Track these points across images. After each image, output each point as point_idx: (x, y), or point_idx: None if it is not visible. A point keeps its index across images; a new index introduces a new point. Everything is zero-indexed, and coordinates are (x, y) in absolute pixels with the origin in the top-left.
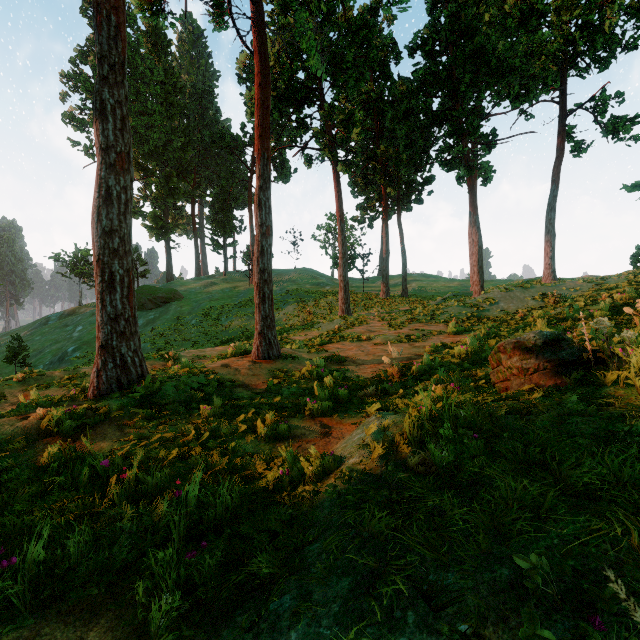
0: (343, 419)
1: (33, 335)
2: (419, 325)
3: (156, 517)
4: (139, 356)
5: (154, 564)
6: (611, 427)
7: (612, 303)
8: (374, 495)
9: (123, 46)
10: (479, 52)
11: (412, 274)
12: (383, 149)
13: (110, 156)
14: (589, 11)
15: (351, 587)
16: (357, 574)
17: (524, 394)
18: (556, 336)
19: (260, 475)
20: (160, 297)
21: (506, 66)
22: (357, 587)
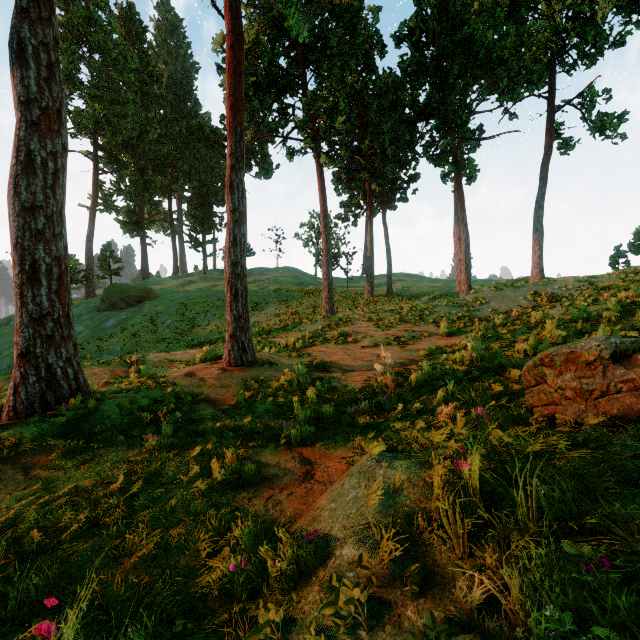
0: (329, 449)
1: None
2: (408, 326)
3: None
4: (74, 366)
5: None
6: None
7: (618, 302)
8: None
9: None
10: (468, 41)
11: (396, 274)
12: (368, 144)
13: (32, 112)
14: (581, 1)
15: None
16: None
17: (605, 435)
18: (630, 345)
19: (206, 557)
20: (133, 296)
21: (495, 58)
22: None
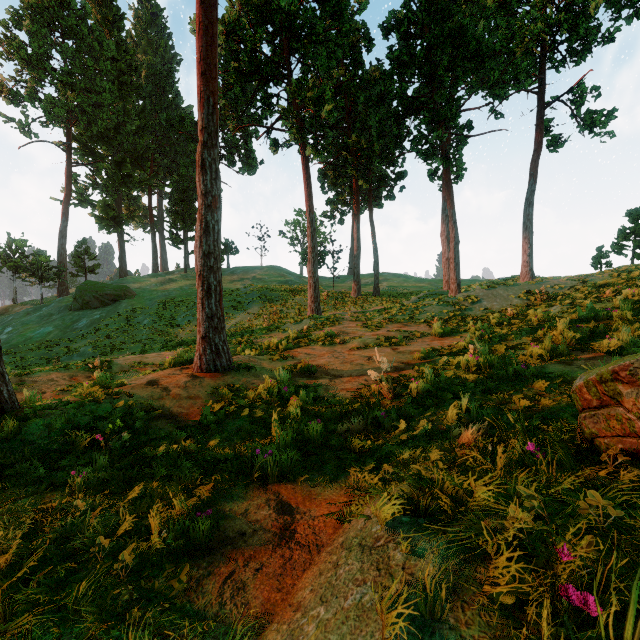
0: (316, 487)
1: None
2: (398, 326)
3: None
4: None
5: None
6: None
7: (624, 300)
8: None
9: None
10: (459, 32)
11: (382, 273)
12: (355, 139)
13: None
14: None
15: None
16: None
17: None
18: None
19: None
20: (108, 294)
21: (486, 50)
22: None
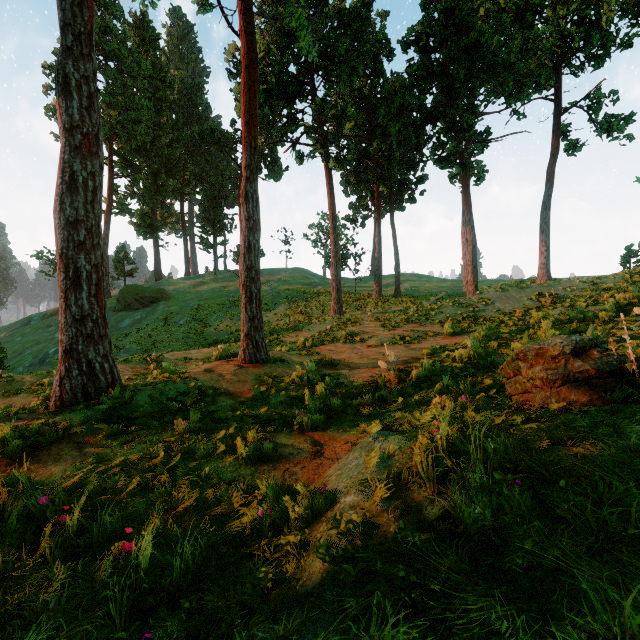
0: (337, 434)
1: (13, 336)
2: (414, 326)
3: (95, 581)
4: (109, 361)
5: None
6: None
7: (616, 303)
8: (382, 567)
9: (90, 14)
10: (474, 47)
11: (404, 274)
12: (376, 147)
13: (75, 137)
14: (585, 6)
15: None
16: None
17: (557, 413)
18: (587, 342)
19: (237, 511)
20: (147, 297)
21: (501, 62)
22: None
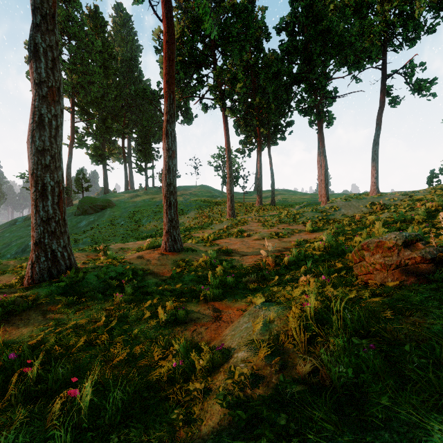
0: (231, 303)
1: (4, 232)
2: (285, 225)
3: (47, 420)
4: (68, 251)
5: None
6: None
7: (426, 209)
8: (267, 414)
9: (53, 1)
10: (326, 31)
11: (278, 189)
12: (258, 101)
13: (42, 89)
14: (404, 3)
15: None
16: None
17: (394, 289)
18: (414, 237)
19: (157, 362)
20: (98, 205)
21: (345, 42)
22: None
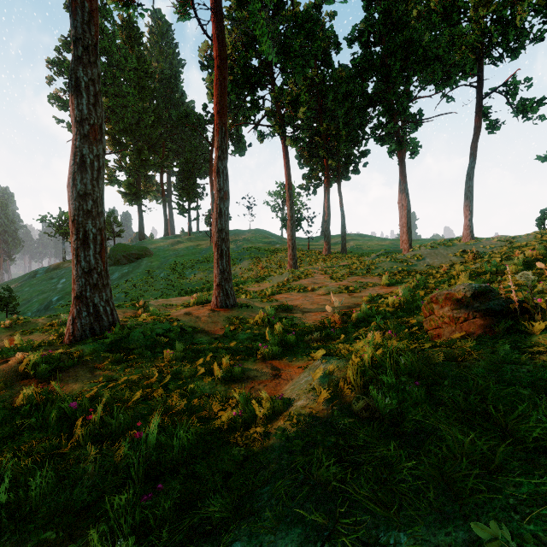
0: (291, 362)
1: (23, 286)
2: (357, 278)
3: (117, 457)
4: (110, 305)
5: (110, 508)
6: (546, 375)
7: (524, 259)
8: (321, 440)
9: (96, 30)
10: (408, 43)
11: (350, 234)
12: (325, 126)
13: (84, 128)
14: (503, 8)
15: (300, 539)
16: (306, 525)
17: (457, 341)
18: (484, 288)
19: (216, 415)
20: (133, 254)
21: (431, 55)
22: (306, 540)
